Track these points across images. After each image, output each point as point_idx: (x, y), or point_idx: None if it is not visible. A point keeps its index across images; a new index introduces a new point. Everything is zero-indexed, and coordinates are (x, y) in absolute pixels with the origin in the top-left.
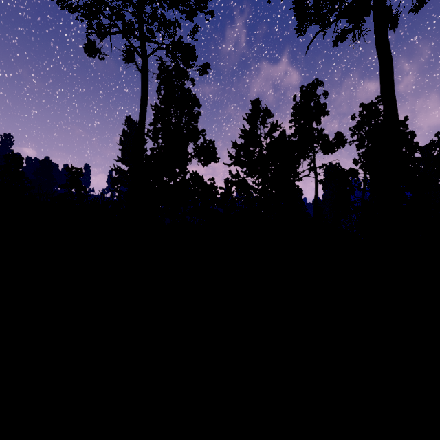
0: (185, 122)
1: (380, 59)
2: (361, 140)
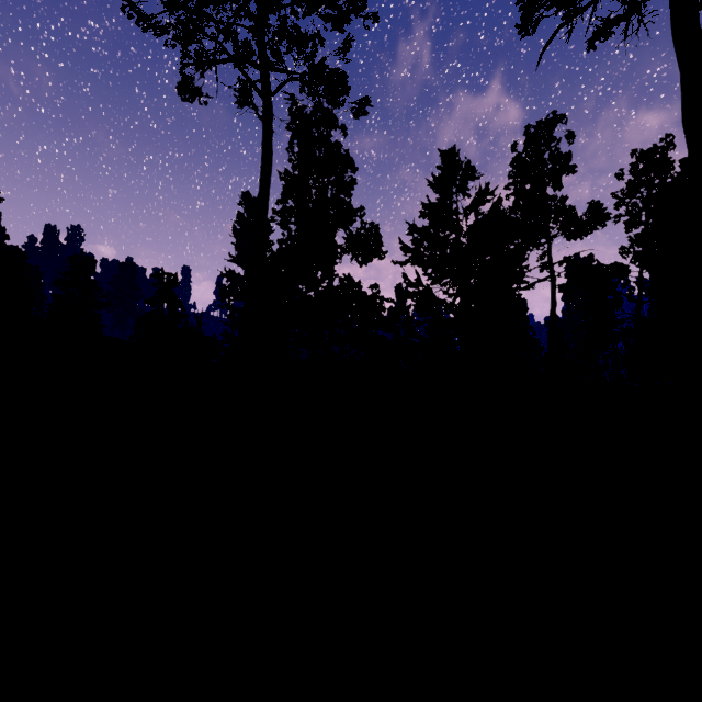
0: (332, 195)
1: (682, 62)
2: (634, 214)
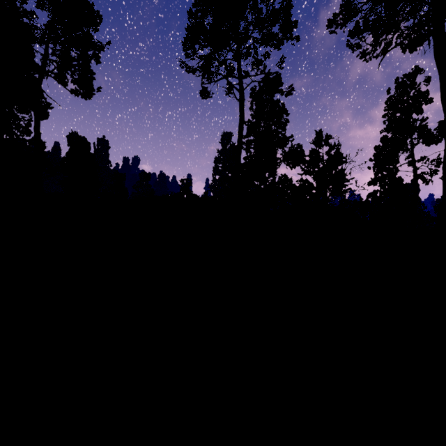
0: (274, 131)
1: (439, 73)
2: None
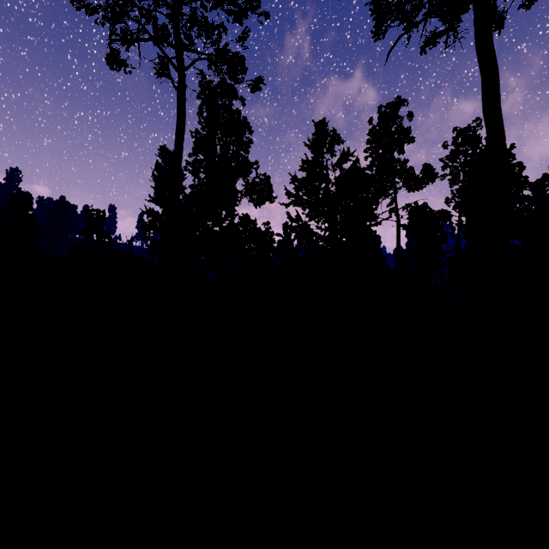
0: (234, 151)
1: (482, 68)
2: (455, 174)
